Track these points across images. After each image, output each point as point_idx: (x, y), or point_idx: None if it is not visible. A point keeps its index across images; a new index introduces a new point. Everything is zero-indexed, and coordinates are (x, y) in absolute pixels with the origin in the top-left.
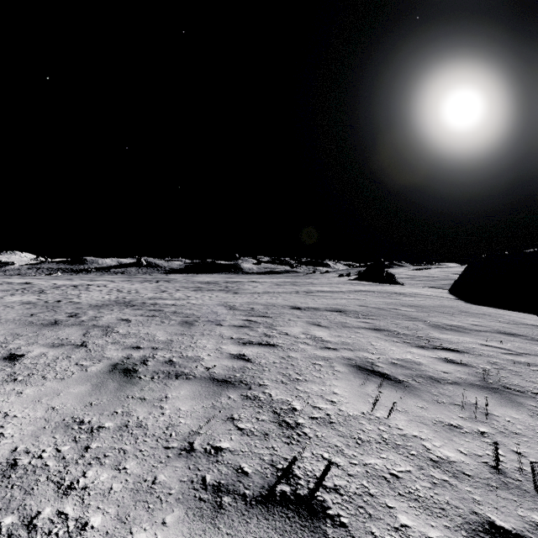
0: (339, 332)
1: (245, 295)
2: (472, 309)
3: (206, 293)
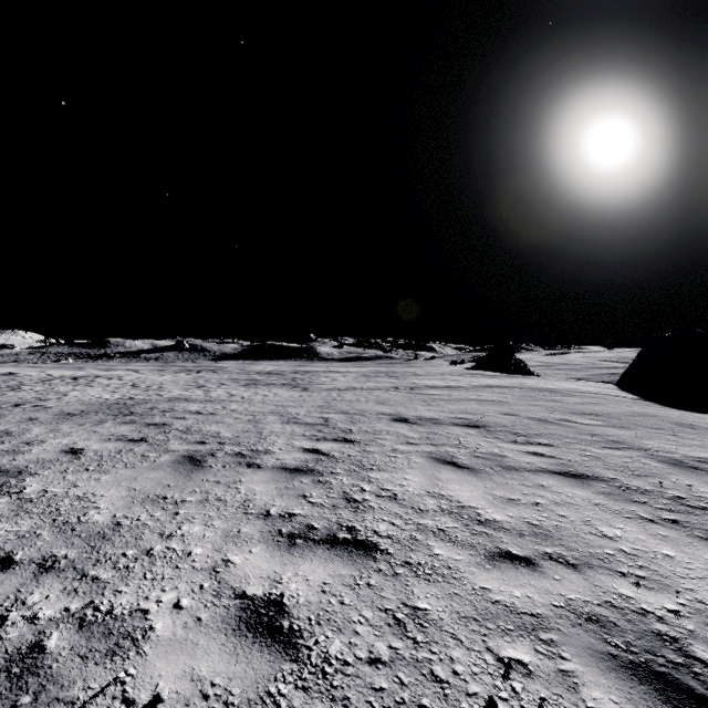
0: (503, 486)
1: (318, 393)
2: (694, 421)
3: (261, 390)
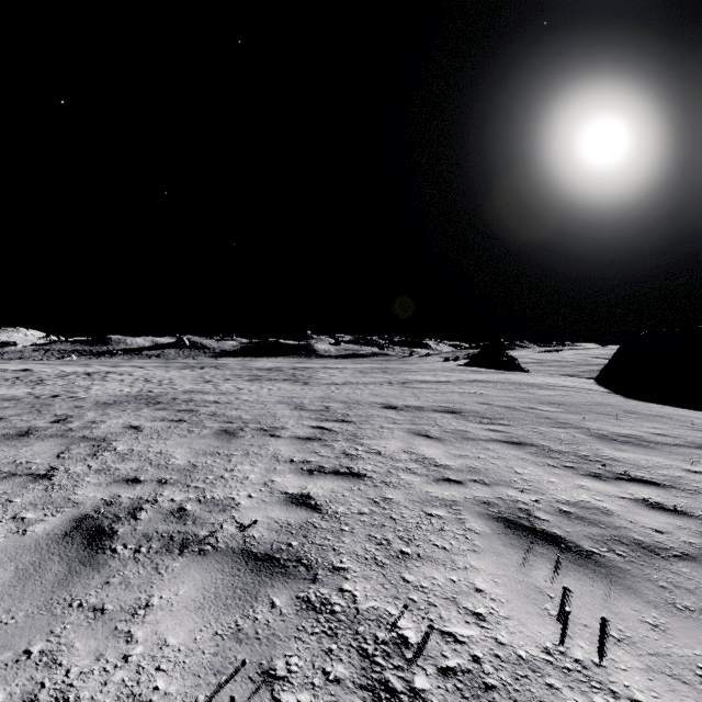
0: (459, 448)
1: (318, 387)
2: (642, 409)
3: (265, 384)
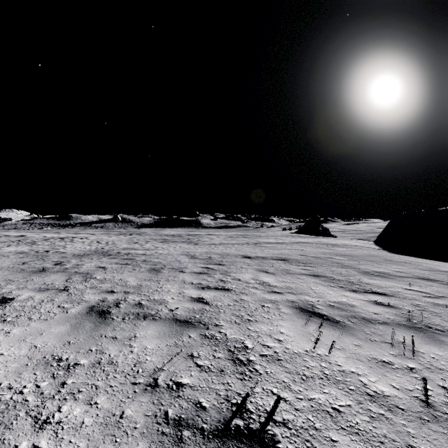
0: (283, 278)
1: (203, 246)
2: (395, 258)
3: (171, 244)
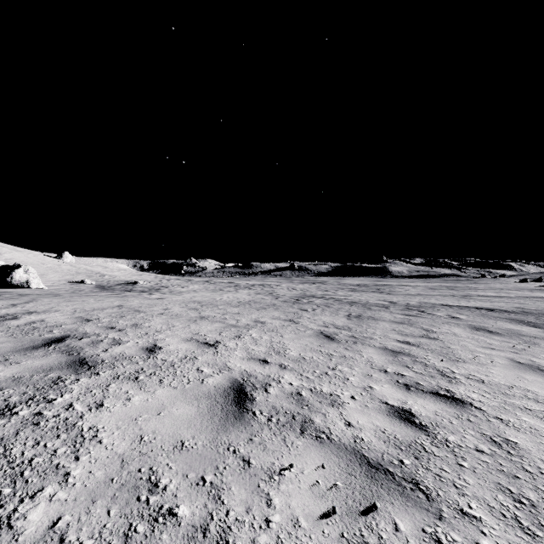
0: (475, 317)
1: (398, 296)
2: None
3: (362, 293)
